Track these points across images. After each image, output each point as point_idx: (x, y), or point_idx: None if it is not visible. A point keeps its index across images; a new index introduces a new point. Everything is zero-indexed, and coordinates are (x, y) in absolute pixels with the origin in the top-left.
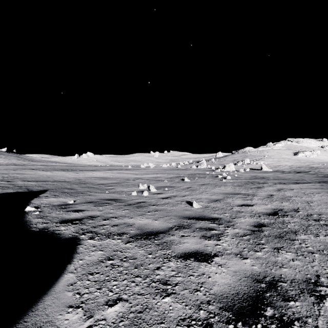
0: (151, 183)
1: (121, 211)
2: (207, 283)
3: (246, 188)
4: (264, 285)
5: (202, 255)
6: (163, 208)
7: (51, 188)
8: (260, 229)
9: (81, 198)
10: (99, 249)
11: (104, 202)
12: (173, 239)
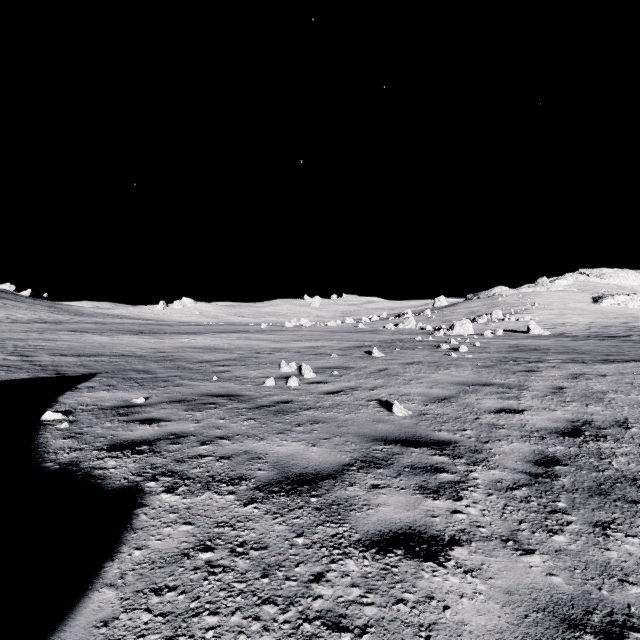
0: (305, 360)
1: (240, 422)
2: (441, 626)
3: (504, 373)
4: (590, 638)
5: (422, 540)
6: (329, 416)
7: (104, 371)
8: (549, 470)
9: (161, 392)
10: (183, 520)
11: (208, 402)
12: (353, 495)
